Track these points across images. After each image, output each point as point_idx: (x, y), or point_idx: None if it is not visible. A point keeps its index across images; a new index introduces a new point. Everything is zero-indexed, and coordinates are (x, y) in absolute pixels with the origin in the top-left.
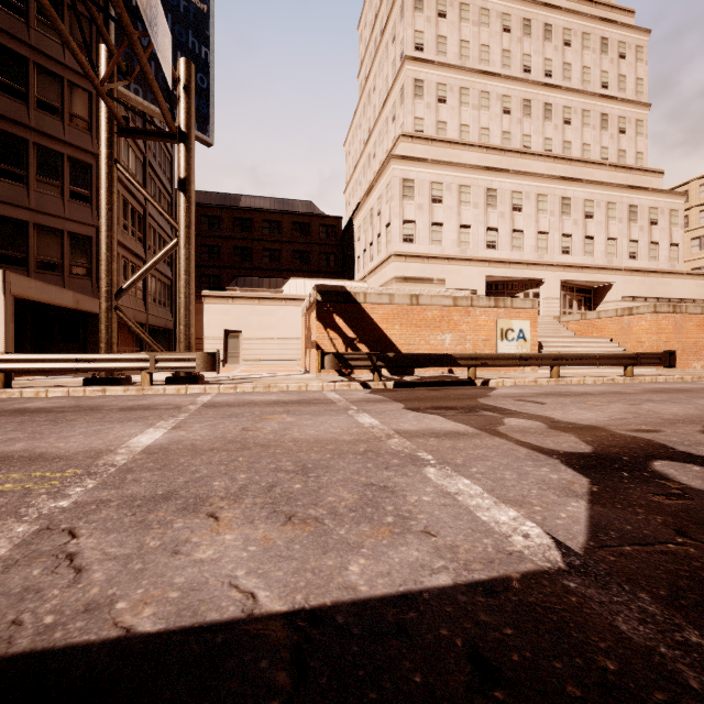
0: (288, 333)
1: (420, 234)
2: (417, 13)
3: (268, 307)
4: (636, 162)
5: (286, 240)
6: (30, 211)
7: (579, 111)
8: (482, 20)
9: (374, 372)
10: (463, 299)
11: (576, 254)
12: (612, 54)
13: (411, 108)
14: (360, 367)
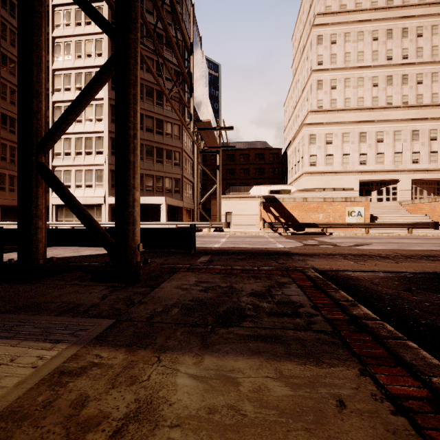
0: (252, 213)
1: (319, 161)
2: (319, 46)
3: (244, 201)
4: None
5: (252, 163)
6: (163, 172)
7: (429, 74)
8: (359, 38)
9: (283, 229)
10: (328, 198)
11: (423, 163)
12: None
13: (316, 95)
14: (278, 227)
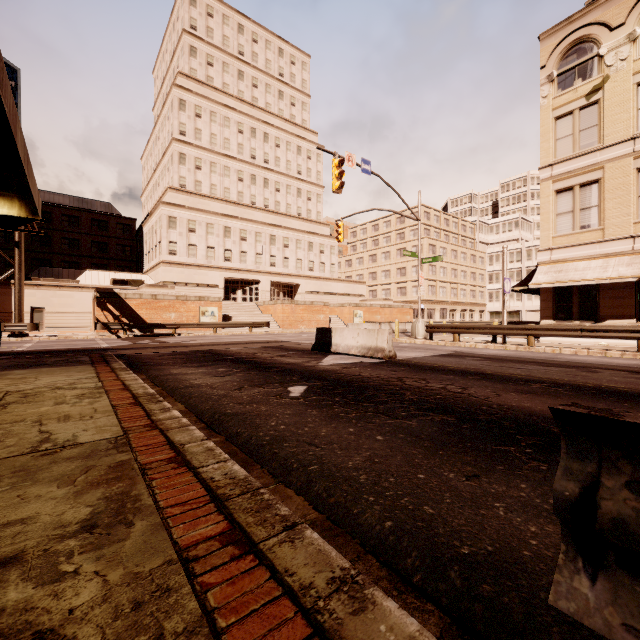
0: (84, 309)
1: (181, 250)
2: (181, 112)
3: (68, 292)
4: (317, 217)
5: (85, 232)
6: None
7: (285, 185)
8: (225, 123)
9: (124, 331)
10: (182, 297)
11: (279, 267)
12: (303, 156)
13: (178, 170)
14: (116, 329)
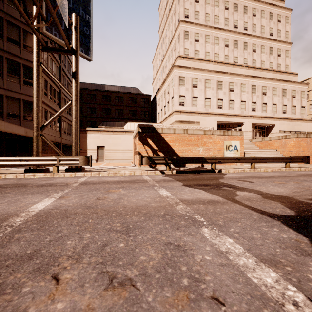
0: (126, 147)
1: (187, 102)
2: (185, 0)
3: (117, 135)
4: (285, 69)
5: (126, 105)
6: (4, 90)
7: (259, 46)
8: (215, 4)
9: (166, 166)
10: (208, 131)
11: (258, 111)
12: (274, 20)
13: (183, 44)
14: (160, 164)
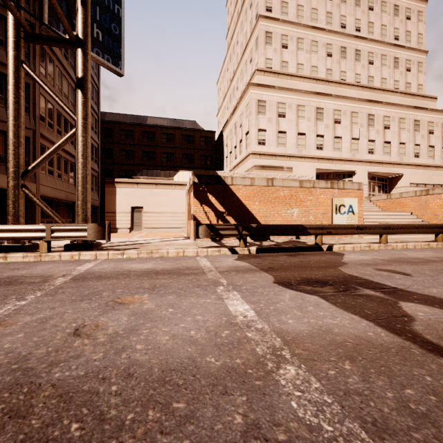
0: (177, 209)
1: (270, 139)
2: None
3: (163, 190)
4: (417, 91)
5: (178, 146)
6: None
7: (379, 55)
8: None
9: (240, 239)
10: (307, 182)
11: (378, 154)
12: (401, 16)
13: (263, 51)
14: (228, 236)
